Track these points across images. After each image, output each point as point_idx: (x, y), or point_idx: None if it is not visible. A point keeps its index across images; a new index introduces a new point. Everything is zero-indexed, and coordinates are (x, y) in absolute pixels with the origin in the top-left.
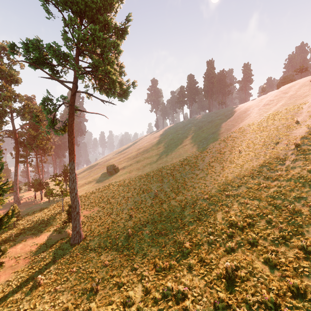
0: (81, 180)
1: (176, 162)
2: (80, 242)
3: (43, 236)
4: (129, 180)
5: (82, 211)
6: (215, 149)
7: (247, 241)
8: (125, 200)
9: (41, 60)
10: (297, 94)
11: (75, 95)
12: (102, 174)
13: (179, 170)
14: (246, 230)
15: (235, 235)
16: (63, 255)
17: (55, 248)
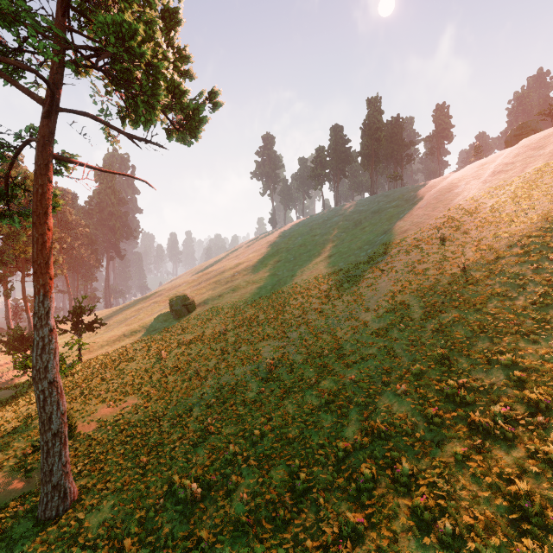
0: (118, 327)
1: (313, 291)
2: (63, 513)
3: None
4: (215, 330)
5: (98, 406)
6: (401, 264)
7: None
8: (198, 380)
9: None
10: None
11: (54, 119)
12: (160, 316)
13: (322, 311)
14: None
15: None
16: None
17: None
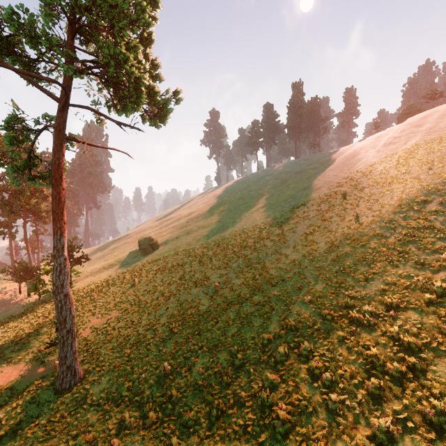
0: (98, 262)
1: (249, 234)
2: (74, 385)
3: (9, 370)
4: (174, 263)
5: (90, 318)
6: (314, 213)
7: (419, 416)
8: (164, 299)
9: (1, 45)
10: (440, 126)
11: (66, 112)
12: (131, 253)
13: (255, 248)
14: (411, 385)
15: (387, 395)
16: (36, 416)
17: (24, 399)
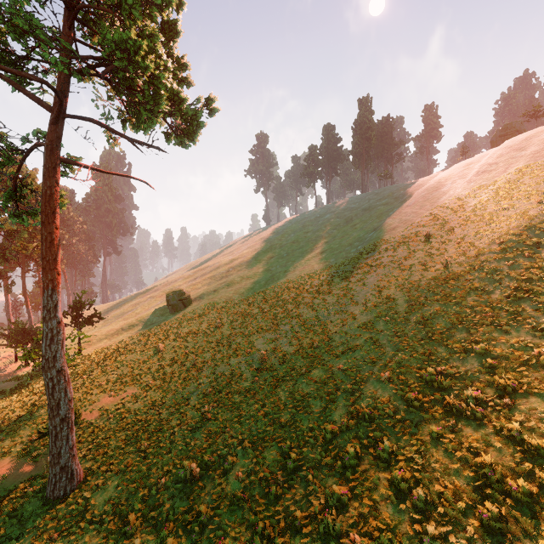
0: (116, 322)
1: (305, 286)
2: (70, 492)
3: None
4: (211, 323)
5: (99, 396)
6: (389, 261)
7: None
8: (195, 371)
9: None
10: None
11: (61, 125)
12: (157, 310)
13: (313, 305)
14: None
15: (512, 531)
16: (15, 538)
17: (2, 511)
